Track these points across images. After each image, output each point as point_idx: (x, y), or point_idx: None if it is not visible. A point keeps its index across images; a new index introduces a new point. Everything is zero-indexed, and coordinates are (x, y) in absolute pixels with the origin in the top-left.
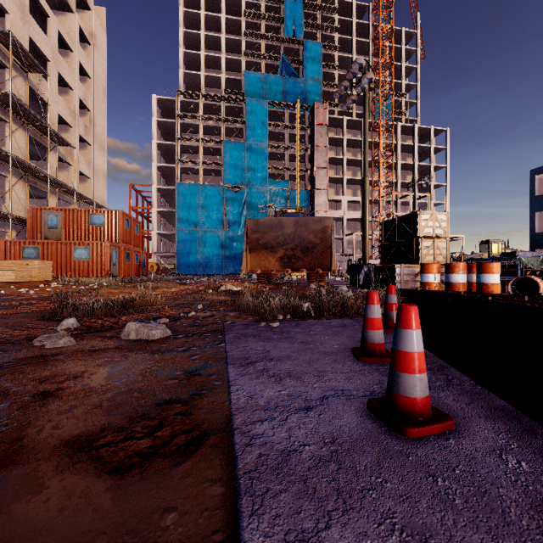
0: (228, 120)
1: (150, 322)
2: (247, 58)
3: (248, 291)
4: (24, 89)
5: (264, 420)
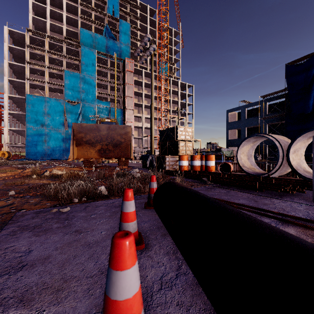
0: (68, 57)
1: None
2: (82, 20)
3: (65, 175)
4: None
5: None
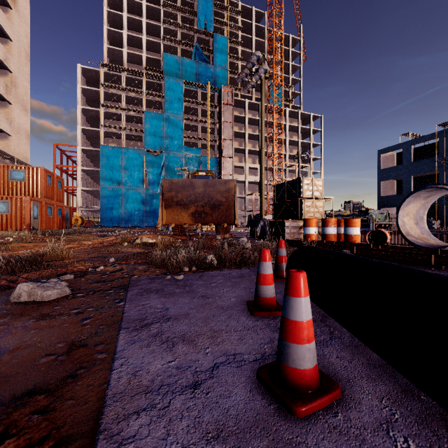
0: (149, 93)
1: (47, 282)
2: (165, 42)
3: (160, 243)
4: None
5: (142, 410)
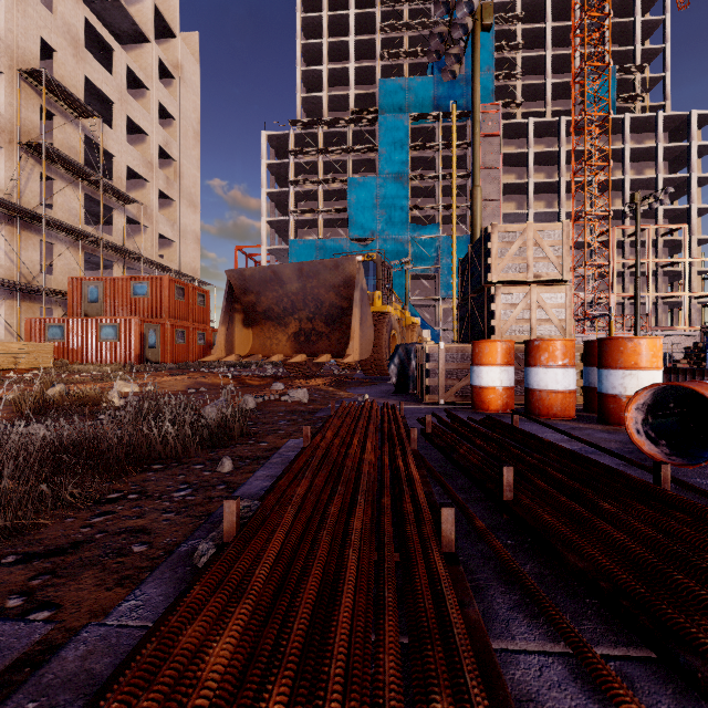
0: (355, 149)
1: None
2: (384, 62)
3: (22, 400)
4: (77, 139)
5: None
